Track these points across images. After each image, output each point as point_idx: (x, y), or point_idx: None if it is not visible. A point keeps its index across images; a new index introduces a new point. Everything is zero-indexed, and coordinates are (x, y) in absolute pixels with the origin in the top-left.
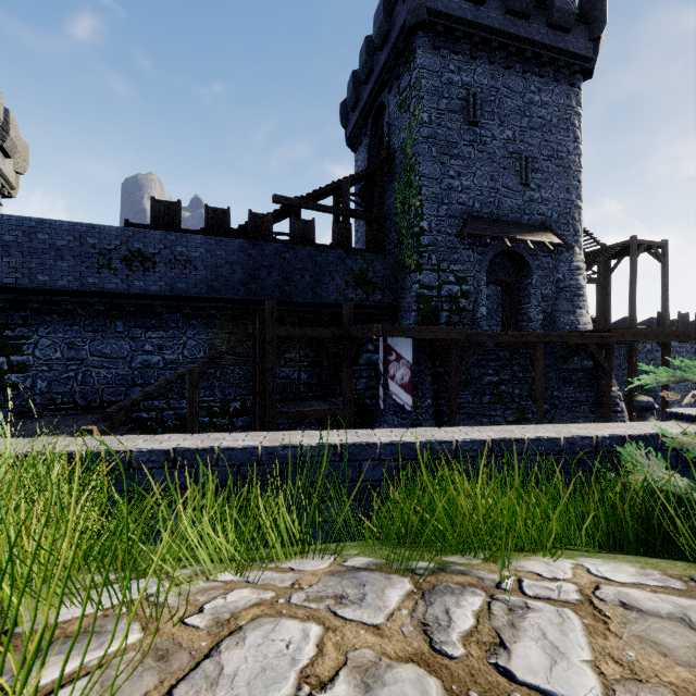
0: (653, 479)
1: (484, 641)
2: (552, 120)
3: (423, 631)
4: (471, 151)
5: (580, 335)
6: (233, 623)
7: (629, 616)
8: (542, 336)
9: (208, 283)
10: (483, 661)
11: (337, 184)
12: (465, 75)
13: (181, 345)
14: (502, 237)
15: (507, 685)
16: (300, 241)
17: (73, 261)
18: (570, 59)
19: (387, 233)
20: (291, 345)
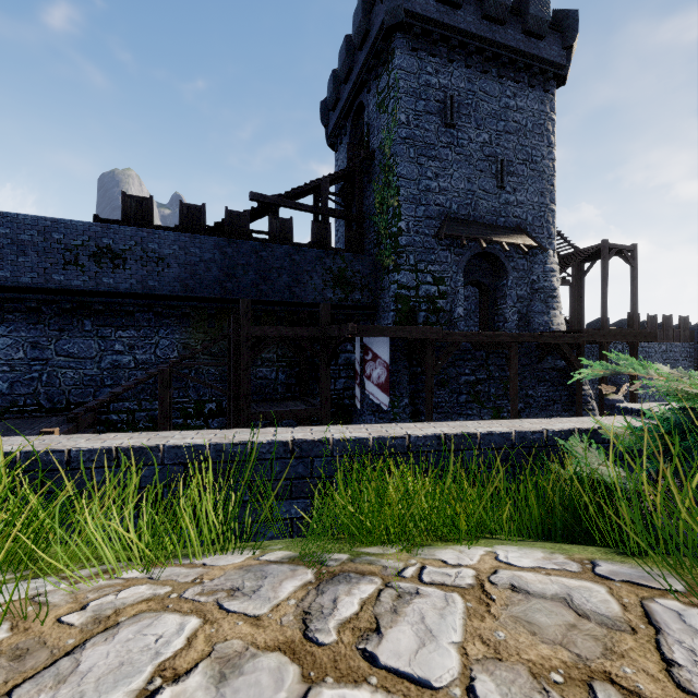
0: (589, 469)
1: (360, 627)
2: (527, 124)
3: (302, 619)
4: (448, 153)
5: (552, 335)
6: (112, 619)
7: (514, 598)
8: (516, 336)
9: (181, 281)
10: (351, 647)
11: (316, 183)
12: (443, 78)
13: (153, 344)
14: (479, 239)
15: (367, 669)
16: (278, 240)
17: (37, 257)
18: (544, 65)
19: (367, 233)
20: (267, 344)
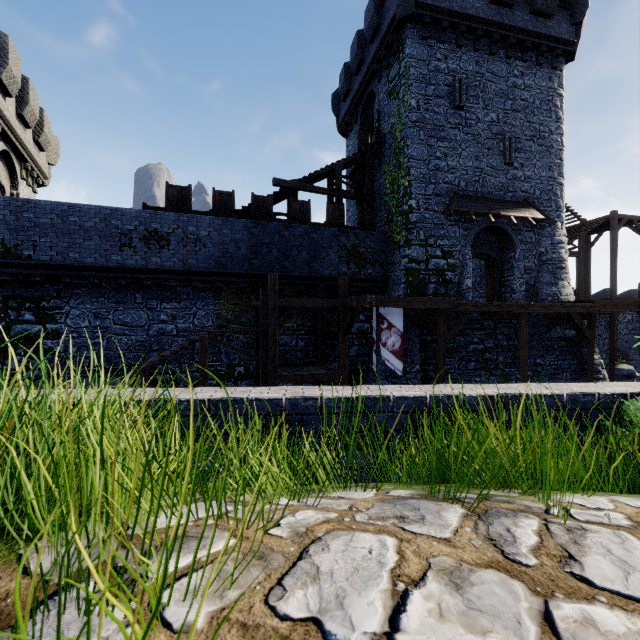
0: None
1: (553, 554)
2: (535, 102)
3: (492, 544)
4: (457, 134)
5: (563, 305)
6: (311, 535)
7: None
8: (526, 306)
9: (215, 259)
10: (558, 570)
11: (331, 167)
12: (451, 62)
13: (191, 315)
14: (487, 213)
15: (588, 590)
16: (297, 221)
17: (99, 240)
18: (552, 43)
19: (377, 211)
20: (291, 314)
